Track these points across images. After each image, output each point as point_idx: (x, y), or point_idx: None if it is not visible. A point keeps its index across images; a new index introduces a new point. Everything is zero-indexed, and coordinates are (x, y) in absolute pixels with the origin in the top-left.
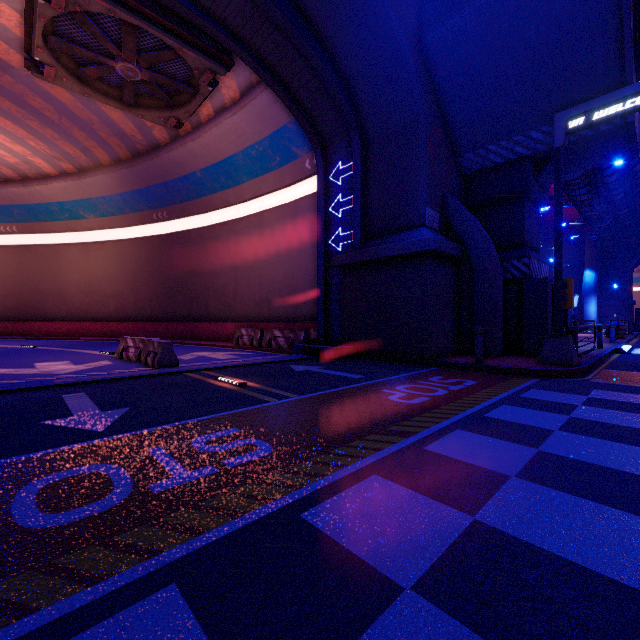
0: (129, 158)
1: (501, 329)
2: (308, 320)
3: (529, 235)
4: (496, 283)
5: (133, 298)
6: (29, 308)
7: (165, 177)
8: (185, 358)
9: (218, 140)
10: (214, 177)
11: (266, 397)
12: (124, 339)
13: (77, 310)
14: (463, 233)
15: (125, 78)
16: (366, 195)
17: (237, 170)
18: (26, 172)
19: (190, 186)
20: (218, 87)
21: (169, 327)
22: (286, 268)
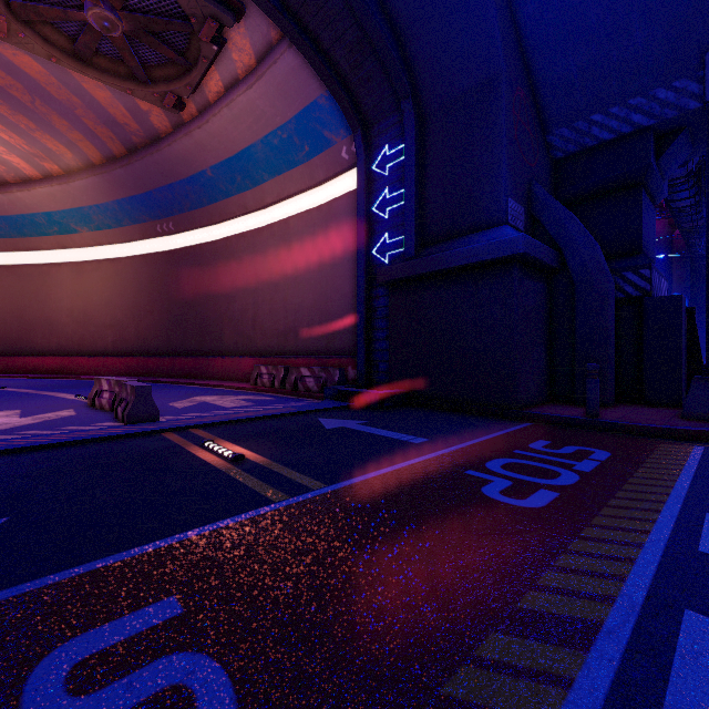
0: (124, 155)
1: (613, 367)
2: (345, 355)
3: (646, 239)
4: (608, 303)
5: (134, 328)
6: (13, 340)
7: (169, 178)
8: (179, 406)
9: (231, 126)
10: (228, 176)
11: (268, 489)
12: (98, 380)
13: (69, 343)
14: (559, 234)
15: (102, 33)
16: (422, 187)
17: (256, 166)
18: (3, 175)
19: (200, 189)
20: (227, 51)
21: (176, 363)
22: (317, 289)
